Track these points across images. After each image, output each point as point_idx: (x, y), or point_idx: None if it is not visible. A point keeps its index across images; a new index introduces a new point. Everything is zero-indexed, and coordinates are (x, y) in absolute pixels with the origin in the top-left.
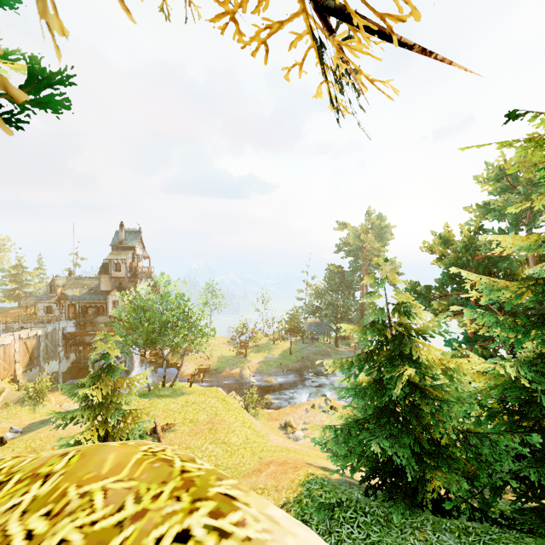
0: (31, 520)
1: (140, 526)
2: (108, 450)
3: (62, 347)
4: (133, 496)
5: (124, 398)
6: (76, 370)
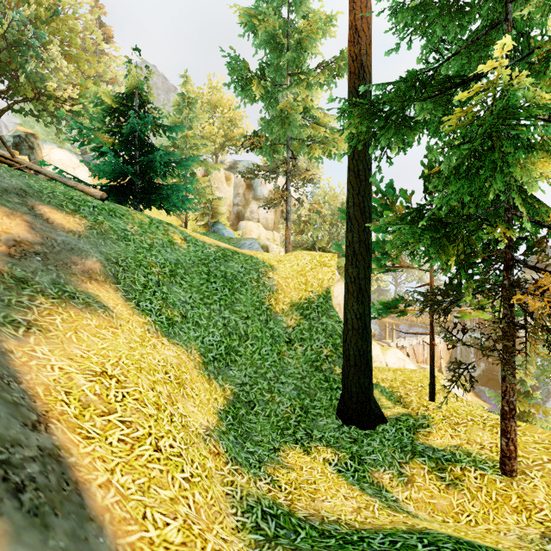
0: (518, 431)
1: (550, 446)
2: (538, 428)
3: (473, 355)
4: (548, 441)
5: (540, 423)
6: (485, 378)
